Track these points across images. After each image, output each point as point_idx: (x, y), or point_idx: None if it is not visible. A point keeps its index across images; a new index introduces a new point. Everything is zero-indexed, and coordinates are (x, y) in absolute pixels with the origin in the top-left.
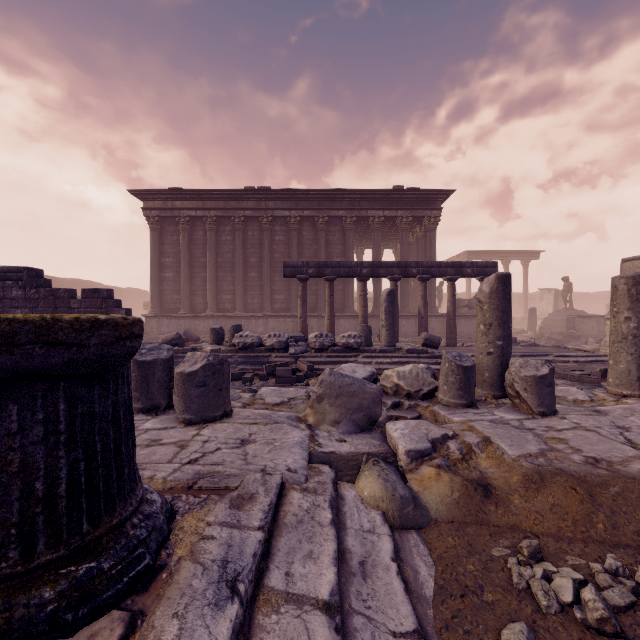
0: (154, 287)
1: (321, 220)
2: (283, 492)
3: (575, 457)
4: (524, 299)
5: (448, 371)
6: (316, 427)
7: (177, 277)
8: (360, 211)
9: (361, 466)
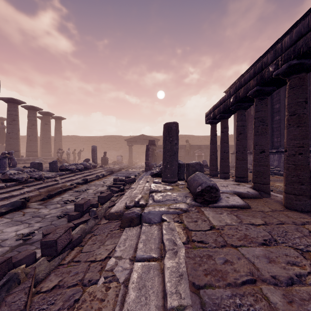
0: (234, 137)
1: None
2: None
3: None
4: None
5: None
6: None
7: None
8: None
9: None
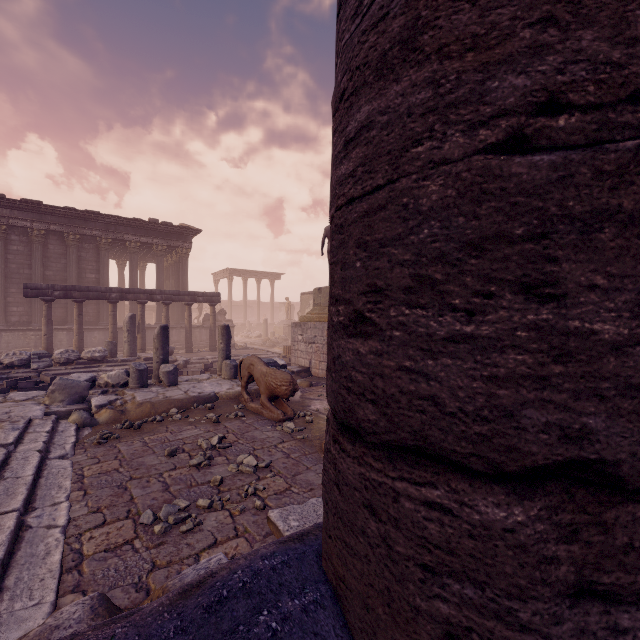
0: None
1: (72, 237)
2: (32, 420)
3: (161, 397)
4: (271, 309)
5: (133, 372)
6: (51, 405)
7: None
8: (116, 234)
9: (72, 413)
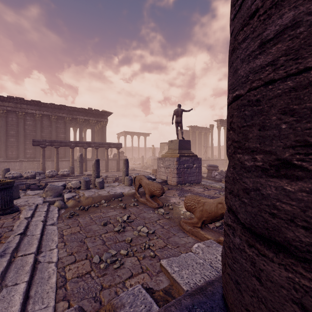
0: None
1: (53, 117)
2: (38, 205)
3: (97, 194)
4: (145, 151)
5: (83, 182)
6: (46, 197)
7: None
8: (73, 115)
9: (55, 202)
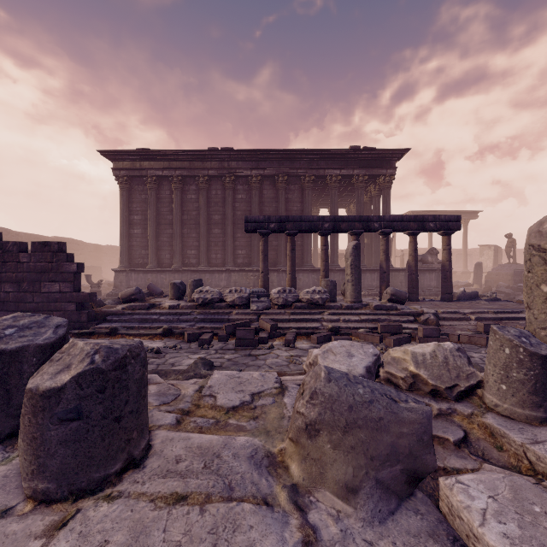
0: (123, 243)
1: (281, 179)
2: None
3: None
4: (464, 255)
5: (510, 361)
6: (308, 495)
7: (145, 233)
8: (318, 170)
9: None
